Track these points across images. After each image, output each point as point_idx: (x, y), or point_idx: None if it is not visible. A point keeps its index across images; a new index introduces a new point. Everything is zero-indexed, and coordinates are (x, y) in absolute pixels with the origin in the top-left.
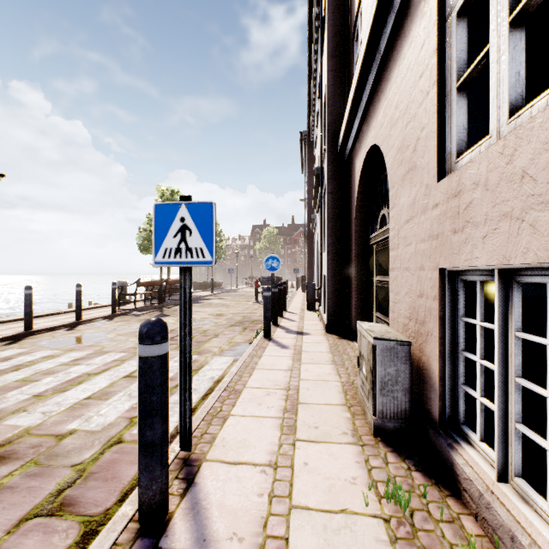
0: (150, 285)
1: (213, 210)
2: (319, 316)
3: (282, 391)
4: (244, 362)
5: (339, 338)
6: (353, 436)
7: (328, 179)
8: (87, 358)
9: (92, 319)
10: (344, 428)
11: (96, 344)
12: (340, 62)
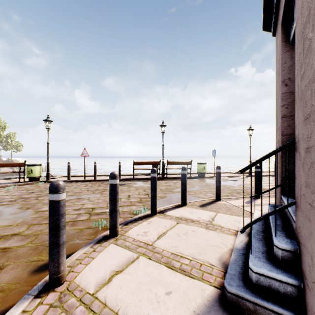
0: None
1: None
2: None
3: None
4: None
5: None
6: None
7: None
8: None
9: None
10: None
11: None
12: None
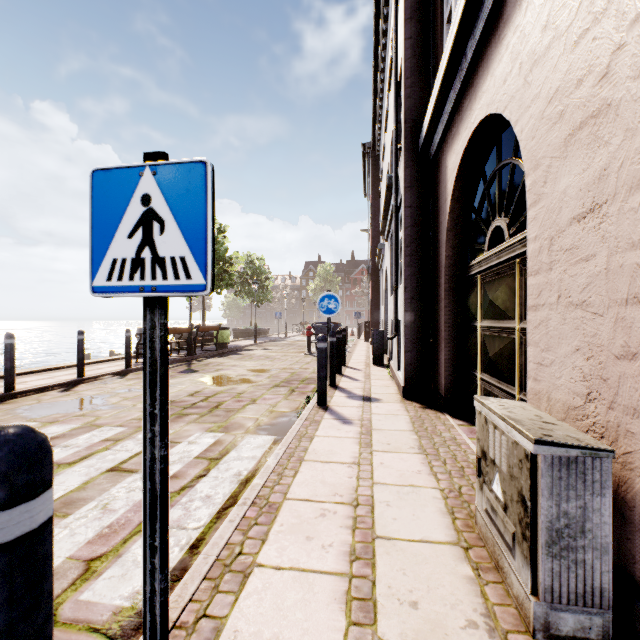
0: (176, 332)
1: (206, 178)
2: (390, 374)
3: (346, 508)
4: (288, 447)
5: (422, 407)
6: (491, 633)
7: (406, 188)
8: (68, 435)
9: (98, 376)
10: (468, 608)
11: (90, 413)
12: (422, 25)
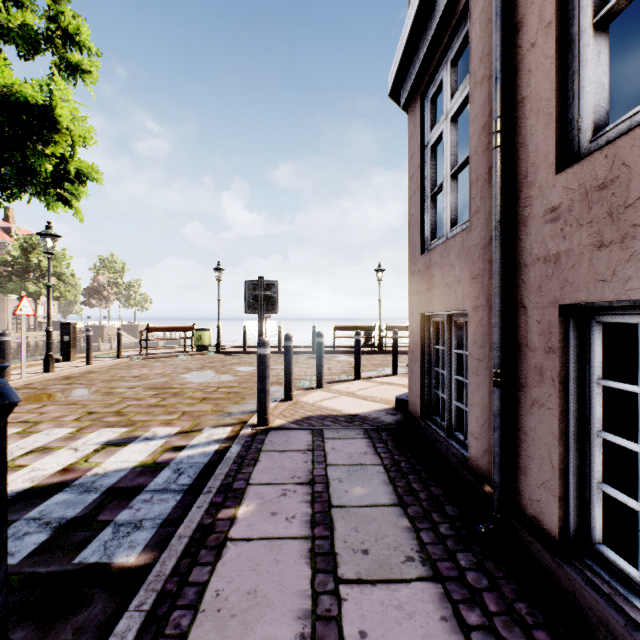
0: None
1: None
2: None
3: None
4: None
5: None
6: None
7: None
8: None
9: None
10: None
11: None
12: None
